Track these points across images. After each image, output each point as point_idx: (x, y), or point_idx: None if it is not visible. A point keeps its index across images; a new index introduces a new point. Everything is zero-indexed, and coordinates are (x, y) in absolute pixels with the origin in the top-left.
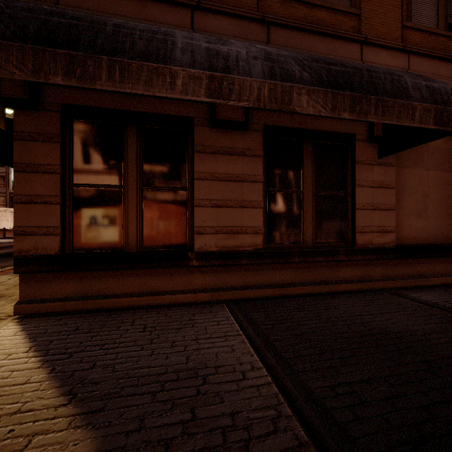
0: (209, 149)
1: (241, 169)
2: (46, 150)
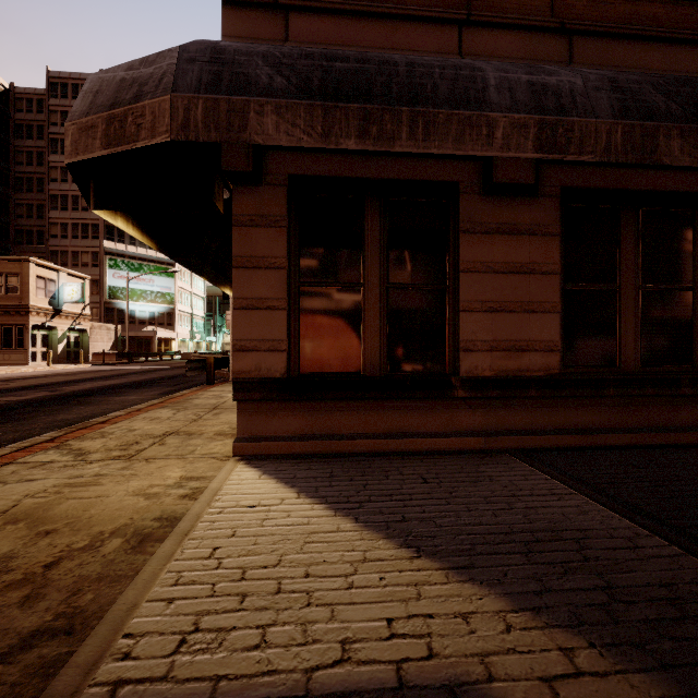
0: (481, 227)
1: (528, 255)
2: (270, 237)
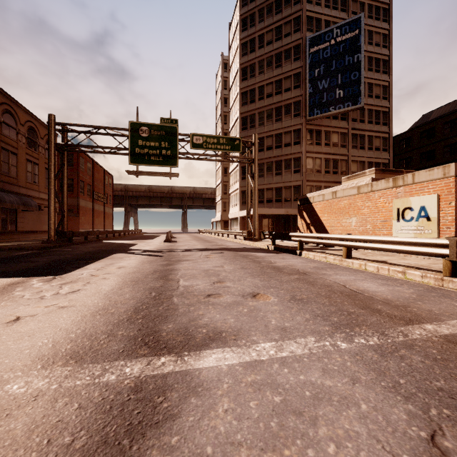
0: None
1: None
2: None
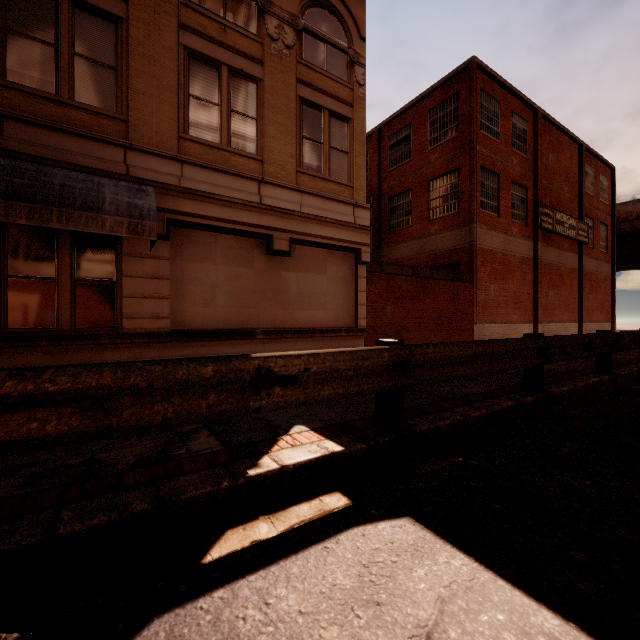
0: None
1: None
2: None
